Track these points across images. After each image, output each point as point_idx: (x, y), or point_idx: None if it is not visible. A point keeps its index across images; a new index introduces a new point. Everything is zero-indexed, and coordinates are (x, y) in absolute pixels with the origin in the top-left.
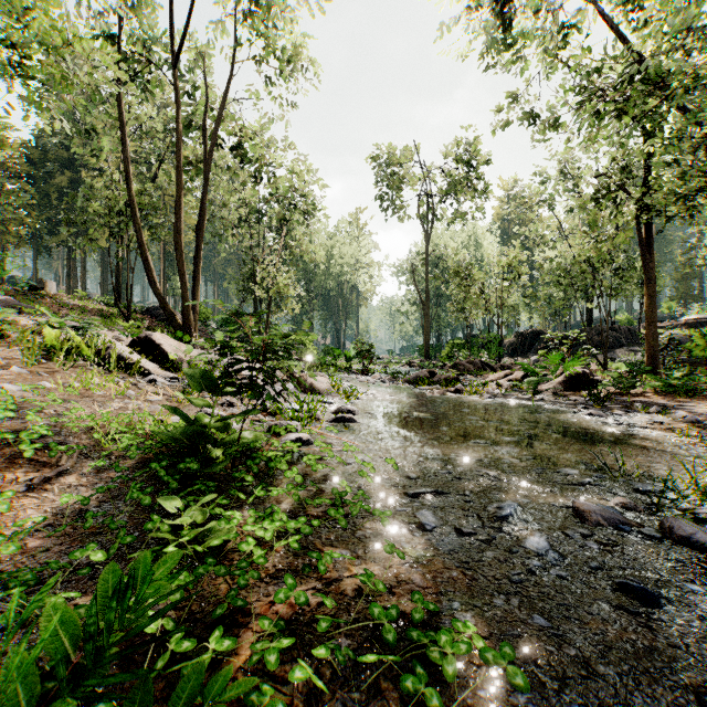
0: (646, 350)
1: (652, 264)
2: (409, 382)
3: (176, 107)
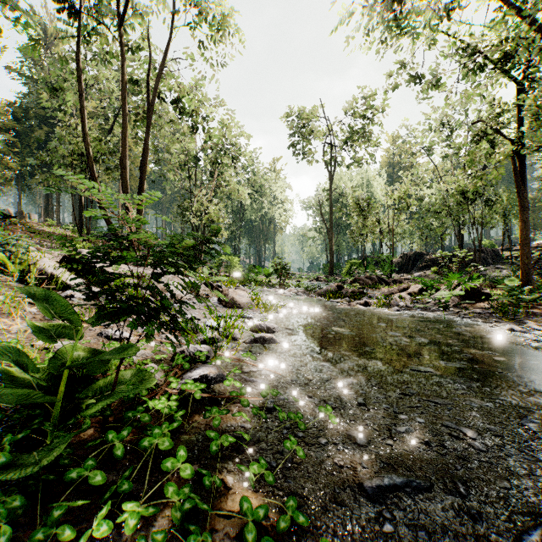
0: (521, 267)
1: (525, 194)
2: (321, 295)
3: (122, 62)
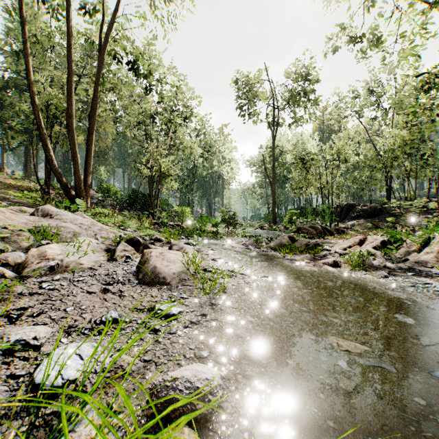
0: None
1: None
2: (273, 249)
3: (67, 9)
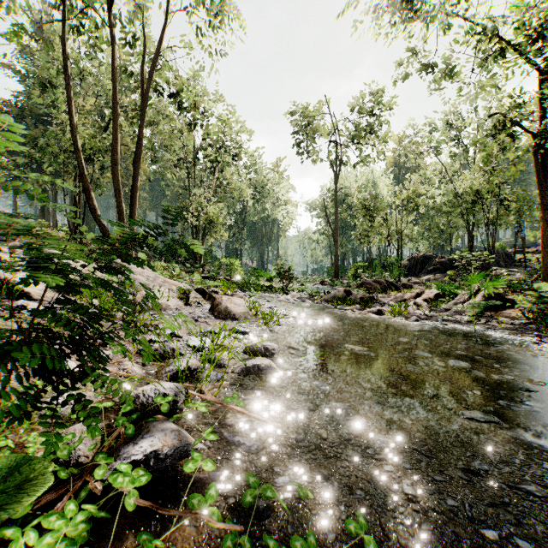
0: (542, 271)
1: (547, 192)
2: (327, 301)
3: (113, 50)
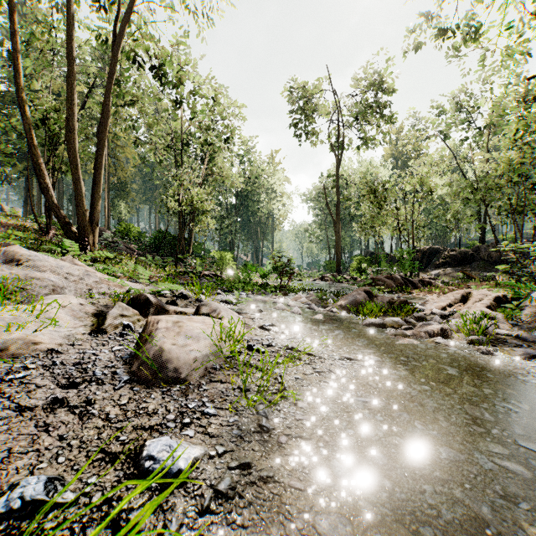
0: None
1: None
2: (345, 309)
3: None
